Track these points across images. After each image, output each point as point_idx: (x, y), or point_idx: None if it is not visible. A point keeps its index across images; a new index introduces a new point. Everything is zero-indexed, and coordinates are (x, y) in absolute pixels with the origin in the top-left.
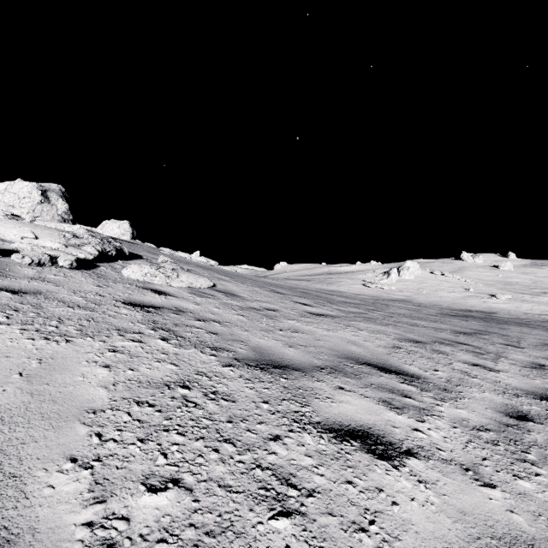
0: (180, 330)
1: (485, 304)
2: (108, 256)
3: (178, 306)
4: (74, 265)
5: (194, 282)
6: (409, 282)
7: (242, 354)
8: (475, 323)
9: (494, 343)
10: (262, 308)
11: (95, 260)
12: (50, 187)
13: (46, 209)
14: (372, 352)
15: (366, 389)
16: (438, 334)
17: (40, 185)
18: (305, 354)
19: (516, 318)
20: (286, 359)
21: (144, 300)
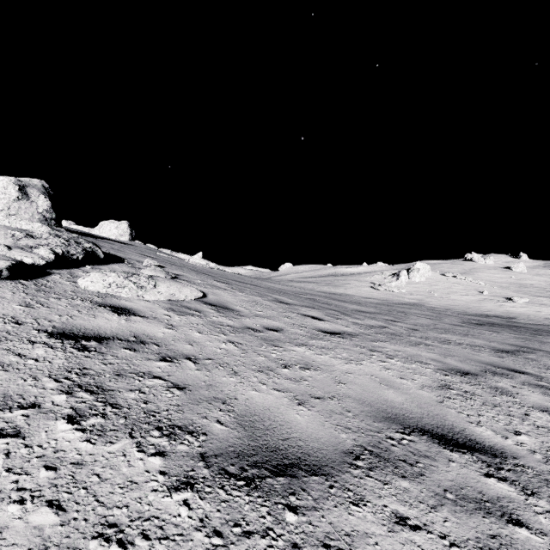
0: (120, 386)
1: (501, 308)
2: (72, 260)
3: (140, 334)
4: (4, 275)
5: (177, 293)
6: (420, 285)
7: (218, 437)
8: (508, 335)
9: (548, 367)
10: (262, 328)
11: (52, 266)
12: (31, 183)
13: (24, 206)
14: (417, 401)
15: (442, 511)
16: (480, 355)
17: (18, 180)
18: (324, 418)
19: (540, 325)
20: (295, 439)
21: (89, 325)
